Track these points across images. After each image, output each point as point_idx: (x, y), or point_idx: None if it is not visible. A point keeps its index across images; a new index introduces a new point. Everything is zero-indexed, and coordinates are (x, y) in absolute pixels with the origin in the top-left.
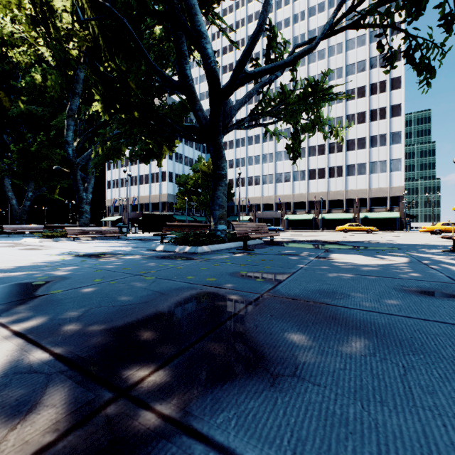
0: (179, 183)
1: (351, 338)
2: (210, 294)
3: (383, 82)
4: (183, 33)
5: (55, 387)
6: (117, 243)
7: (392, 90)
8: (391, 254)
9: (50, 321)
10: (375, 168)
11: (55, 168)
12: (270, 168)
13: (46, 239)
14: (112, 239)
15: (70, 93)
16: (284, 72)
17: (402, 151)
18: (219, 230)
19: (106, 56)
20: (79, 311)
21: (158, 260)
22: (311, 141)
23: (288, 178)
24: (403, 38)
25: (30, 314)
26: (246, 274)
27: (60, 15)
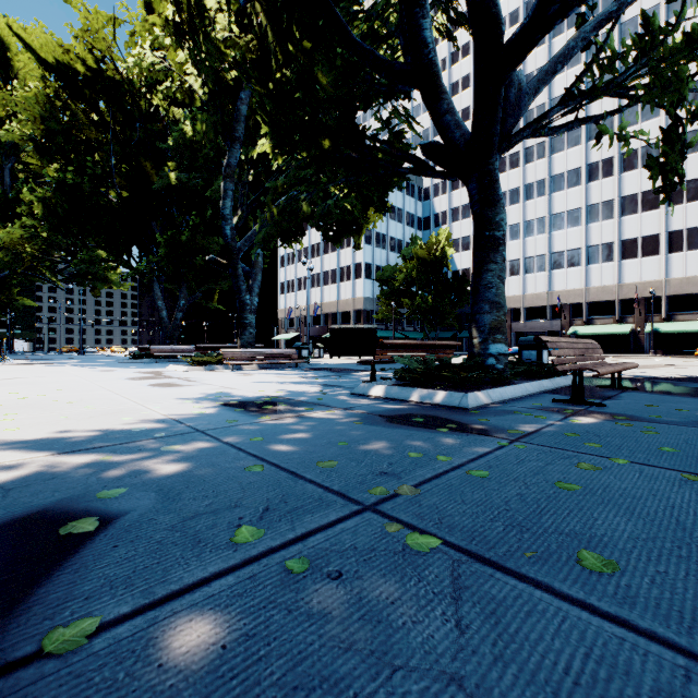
0: (381, 280)
1: None
2: None
3: None
4: None
5: None
6: (295, 376)
7: None
8: None
9: None
10: None
11: (208, 258)
12: (539, 244)
13: (196, 368)
14: (287, 369)
15: (228, 140)
16: (567, 70)
17: None
18: (492, 355)
19: (278, 60)
20: None
21: (393, 430)
22: (627, 185)
23: (577, 260)
24: None
25: None
26: None
27: (214, 17)
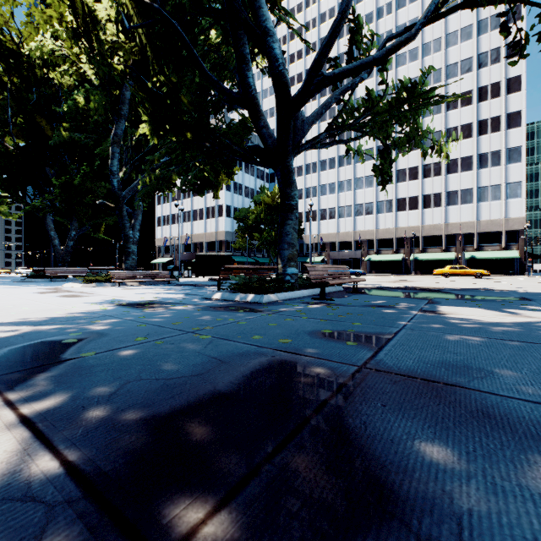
0: (238, 219)
1: (534, 459)
2: (286, 364)
3: (496, 84)
4: (244, 32)
5: (55, 536)
6: (167, 289)
7: (509, 94)
8: (525, 308)
9: (72, 401)
10: (485, 195)
11: (99, 202)
12: (348, 198)
13: (89, 285)
14: (162, 285)
15: (115, 116)
16: (365, 80)
17: (522, 172)
18: (288, 274)
19: (154, 69)
20: (112, 385)
21: (215, 312)
22: (400, 163)
23: (371, 210)
24: (538, 14)
25: (49, 388)
26: (330, 334)
27: (104, 26)
